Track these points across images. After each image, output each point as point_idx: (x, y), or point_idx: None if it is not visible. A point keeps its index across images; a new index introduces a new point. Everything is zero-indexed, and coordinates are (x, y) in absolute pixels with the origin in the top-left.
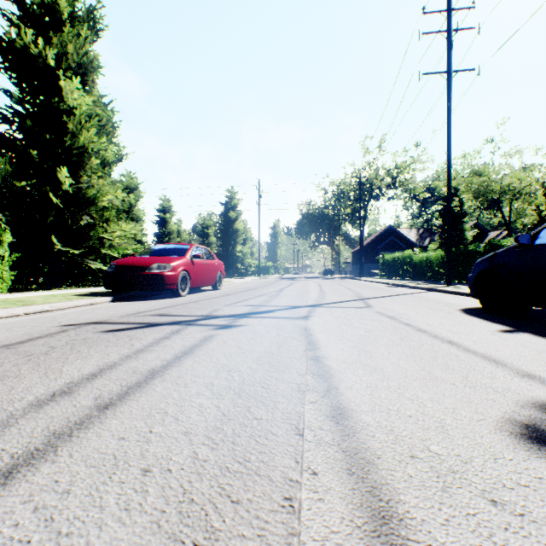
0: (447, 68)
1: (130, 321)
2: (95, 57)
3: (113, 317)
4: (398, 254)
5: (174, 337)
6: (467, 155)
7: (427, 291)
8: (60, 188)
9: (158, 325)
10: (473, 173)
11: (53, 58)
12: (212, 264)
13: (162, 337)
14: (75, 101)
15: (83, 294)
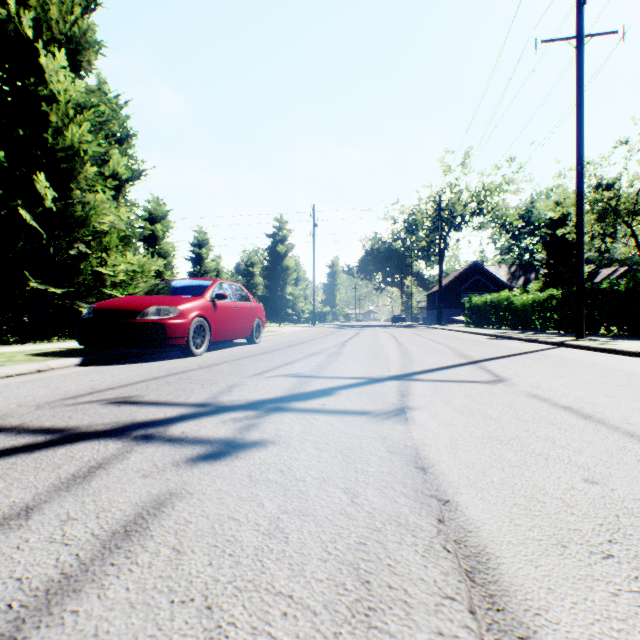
0: (577, 32)
1: (36, 421)
2: (89, 27)
3: (22, 408)
4: (492, 296)
5: (48, 510)
6: (591, 163)
7: (555, 346)
8: (42, 205)
9: (74, 440)
10: (597, 187)
11: (32, 28)
12: (246, 308)
13: (14, 509)
14: (59, 83)
15: (45, 353)
